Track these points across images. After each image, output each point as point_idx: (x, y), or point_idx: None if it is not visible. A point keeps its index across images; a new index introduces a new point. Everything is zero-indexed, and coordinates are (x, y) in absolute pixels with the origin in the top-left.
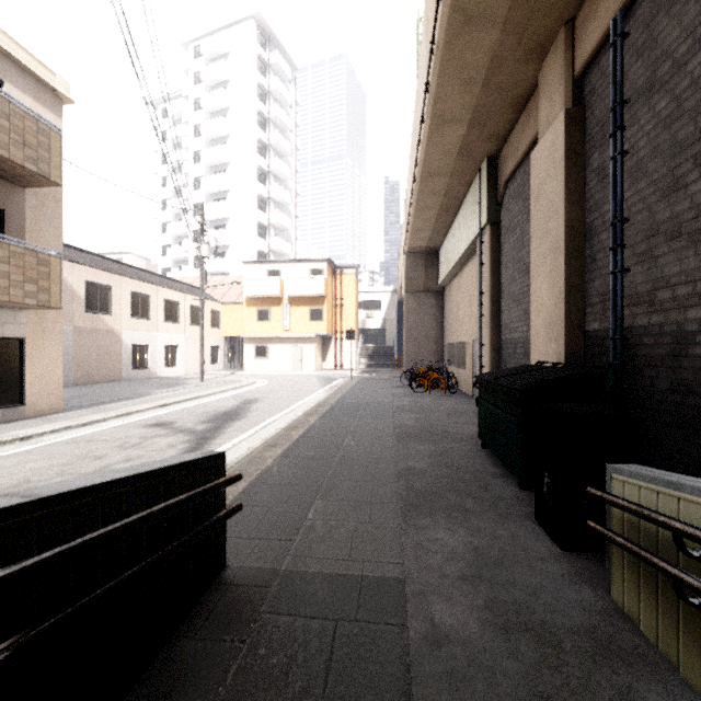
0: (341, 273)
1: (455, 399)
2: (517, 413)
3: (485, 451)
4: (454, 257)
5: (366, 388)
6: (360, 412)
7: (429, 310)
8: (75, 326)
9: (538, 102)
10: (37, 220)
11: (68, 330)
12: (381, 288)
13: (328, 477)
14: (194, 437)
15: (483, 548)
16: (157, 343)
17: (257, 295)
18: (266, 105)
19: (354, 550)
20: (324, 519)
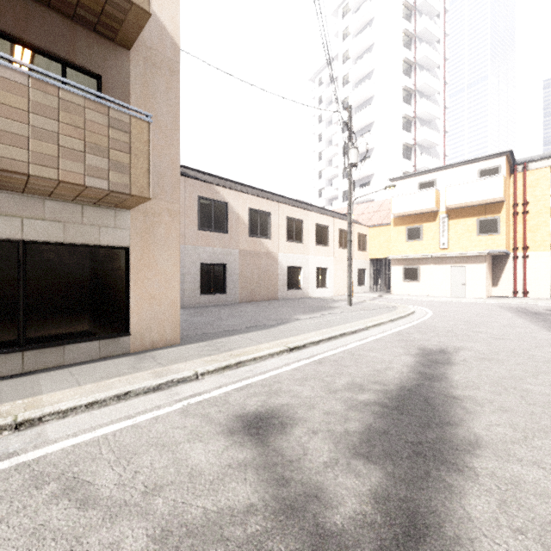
0: (524, 169)
1: None
2: None
3: None
4: None
5: None
6: None
7: None
8: (240, 249)
9: None
10: (146, 94)
11: (235, 252)
12: None
13: None
14: None
15: None
16: (308, 265)
17: (407, 211)
18: (411, 23)
19: None
20: None
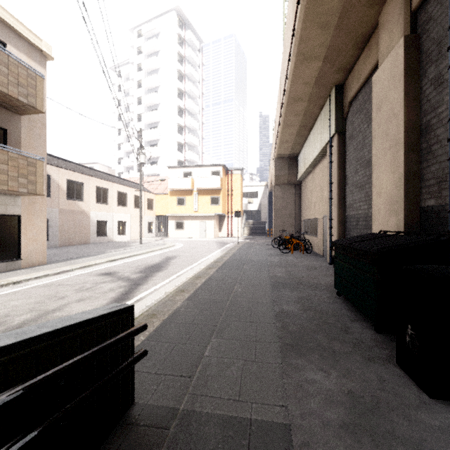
0: (231, 173)
1: (310, 257)
2: (373, 271)
3: (340, 298)
4: (309, 160)
5: (248, 249)
6: (245, 266)
7: (291, 197)
8: (60, 209)
9: (379, 37)
10: (30, 137)
11: (56, 211)
12: (258, 183)
13: (221, 317)
14: (129, 283)
15: (356, 392)
16: (112, 219)
17: (177, 188)
18: (183, 66)
19: (243, 389)
20: (218, 356)
